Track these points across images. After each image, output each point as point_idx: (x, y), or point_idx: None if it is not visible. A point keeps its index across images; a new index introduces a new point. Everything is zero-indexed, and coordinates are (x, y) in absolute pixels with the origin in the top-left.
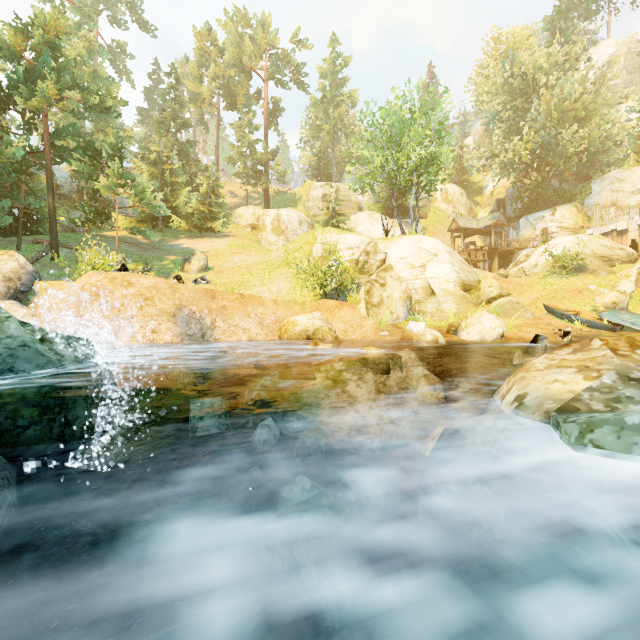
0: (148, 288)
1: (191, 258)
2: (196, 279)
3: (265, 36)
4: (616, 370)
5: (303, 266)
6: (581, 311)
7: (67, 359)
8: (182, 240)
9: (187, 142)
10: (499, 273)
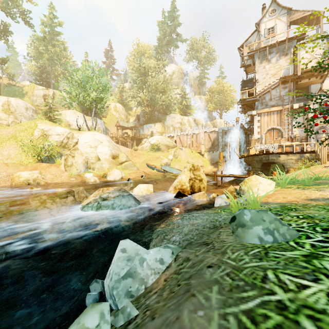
0: None
1: None
2: None
3: None
4: (100, 195)
5: (27, 141)
6: (157, 165)
7: None
8: None
9: None
10: (135, 148)
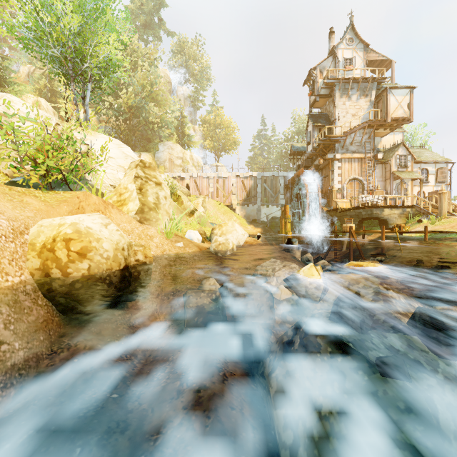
0: None
1: None
2: None
3: None
4: None
5: None
6: None
7: None
8: None
9: None
10: None
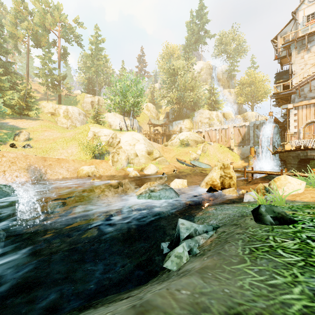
0: (13, 157)
1: (20, 134)
2: (24, 145)
3: (59, 15)
4: (148, 188)
5: (84, 141)
6: (186, 160)
7: (10, 193)
8: (8, 120)
9: (8, 62)
10: (165, 143)
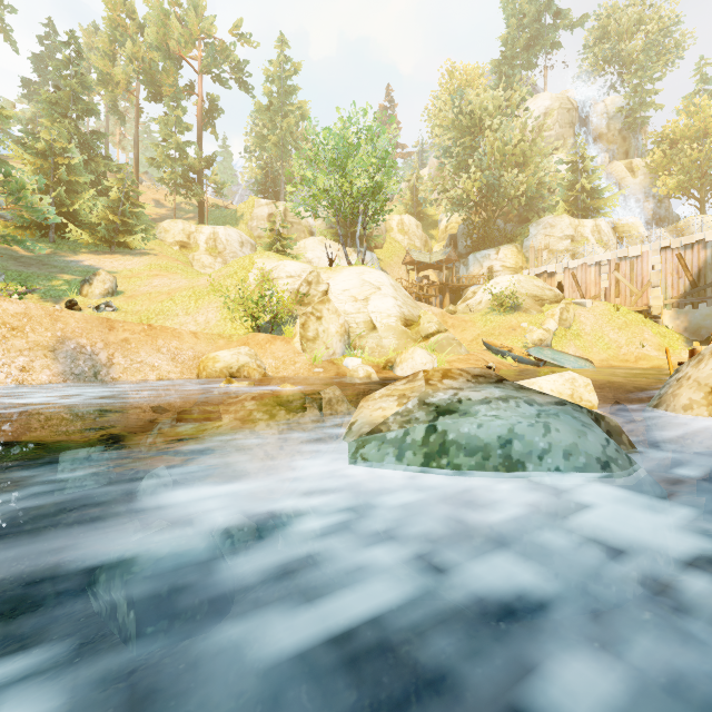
0: (15, 315)
1: (92, 279)
2: (98, 305)
3: (198, 21)
4: (419, 397)
5: (237, 294)
6: (514, 347)
7: None
8: (83, 255)
9: (92, 133)
10: (448, 309)
